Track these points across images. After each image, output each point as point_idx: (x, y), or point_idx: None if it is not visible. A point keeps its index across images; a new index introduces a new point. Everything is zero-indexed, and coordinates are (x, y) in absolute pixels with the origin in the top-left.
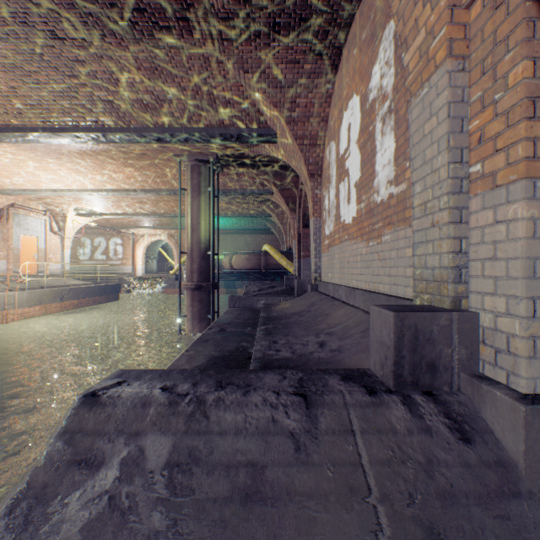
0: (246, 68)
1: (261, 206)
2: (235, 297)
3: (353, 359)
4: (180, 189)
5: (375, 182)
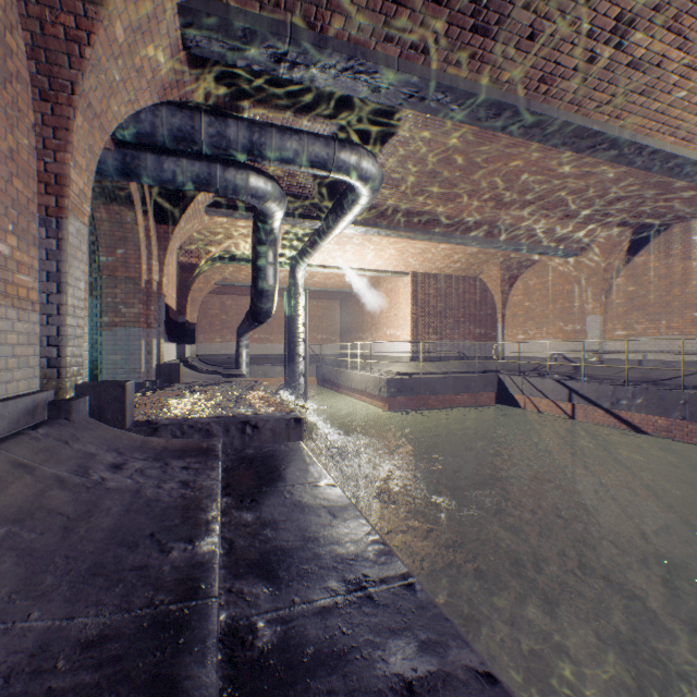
0: None
1: None
2: None
3: (121, 439)
4: None
5: None
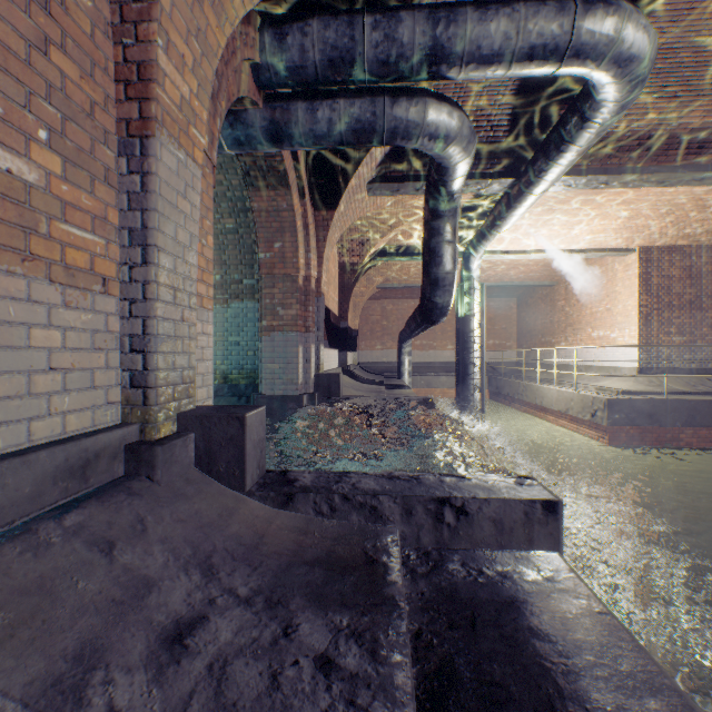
0: None
1: None
2: None
3: (228, 520)
4: None
5: None
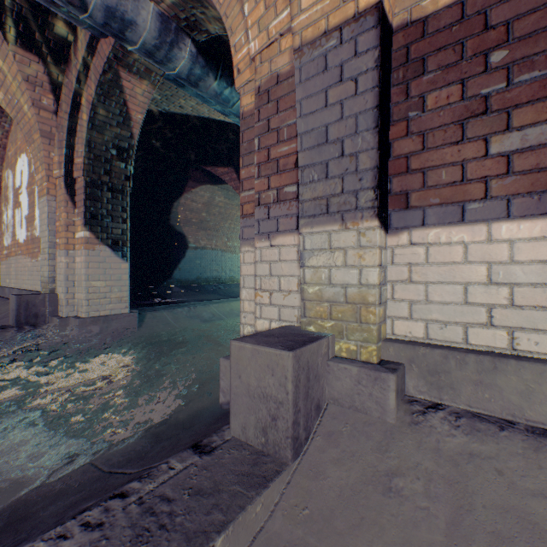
0: None
1: None
2: None
3: (5, 324)
4: None
5: (36, 223)
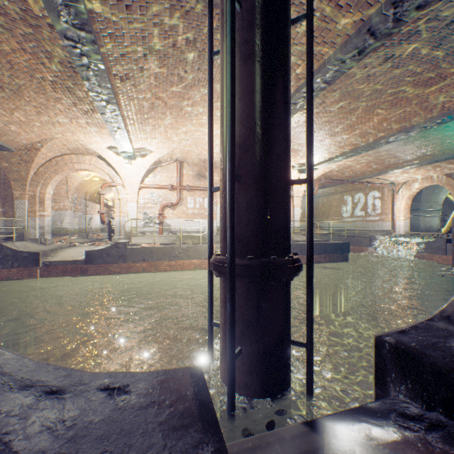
0: None
1: None
2: None
3: None
4: (209, 57)
5: None
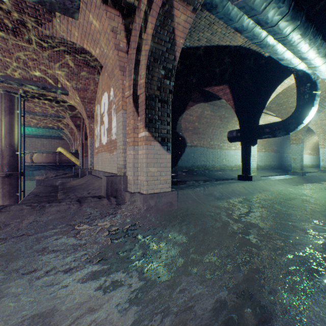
0: (51, 60)
1: (57, 123)
2: (41, 180)
3: (99, 194)
4: None
5: (112, 132)
